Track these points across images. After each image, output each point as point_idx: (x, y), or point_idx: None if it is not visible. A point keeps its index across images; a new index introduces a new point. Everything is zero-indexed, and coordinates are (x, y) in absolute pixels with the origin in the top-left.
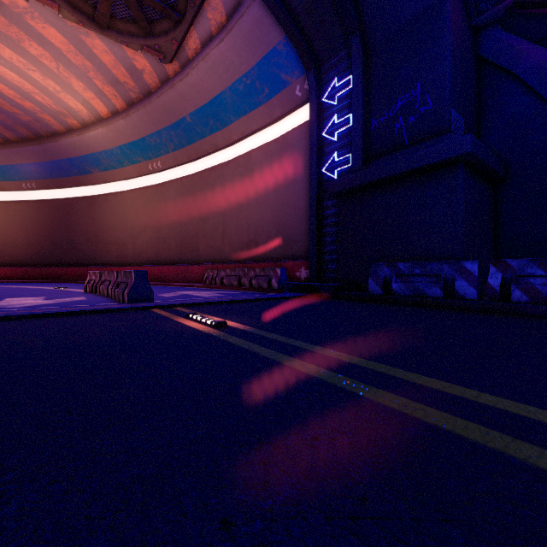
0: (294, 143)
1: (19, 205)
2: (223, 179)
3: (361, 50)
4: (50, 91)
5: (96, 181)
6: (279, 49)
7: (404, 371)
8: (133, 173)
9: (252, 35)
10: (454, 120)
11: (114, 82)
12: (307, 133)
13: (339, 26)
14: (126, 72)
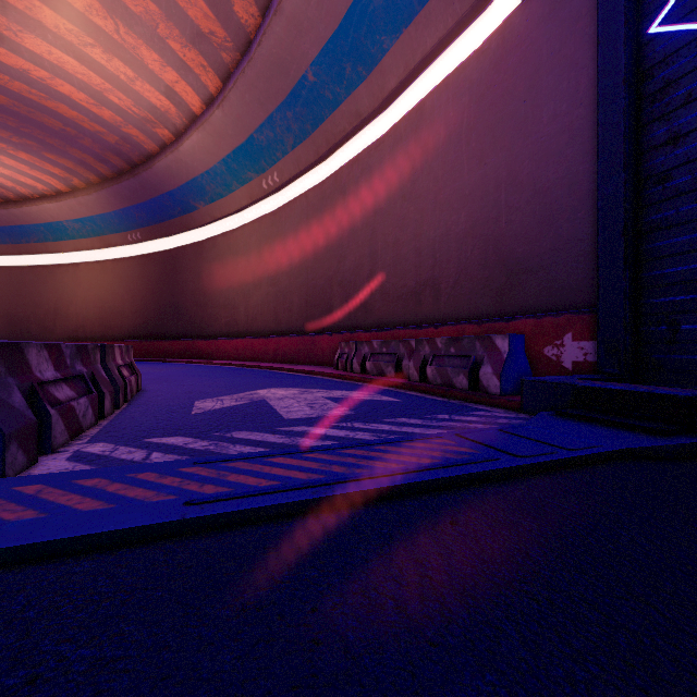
0: (531, 28)
1: (126, 263)
2: (371, 174)
3: None
4: (123, 81)
5: (202, 220)
6: None
7: None
8: (244, 200)
9: None
10: None
11: (196, 37)
12: None
13: None
14: (207, 8)
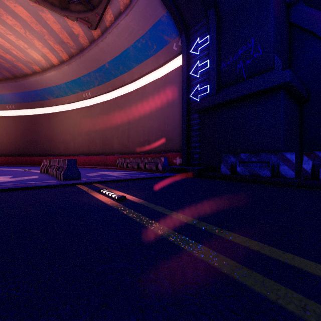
0: (172, 79)
1: (4, 119)
2: (128, 102)
3: (215, 19)
4: (21, 47)
5: (51, 104)
6: (162, 20)
7: (276, 249)
8: (74, 99)
9: (146, 11)
10: (276, 61)
11: (61, 42)
12: (180, 73)
13: (201, 3)
14: (68, 36)
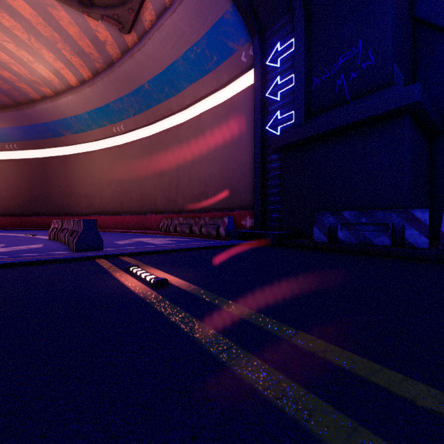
0: (240, 105)
1: (3, 163)
2: (177, 139)
3: (303, 13)
4: (25, 61)
5: (68, 143)
6: (226, 18)
7: None
8: (100, 136)
9: (202, 5)
10: (396, 74)
11: (81, 53)
12: (251, 96)
13: None
14: (90, 43)
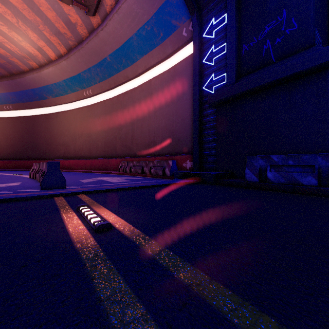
0: (181, 71)
1: (2, 120)
2: (132, 100)
3: None
4: (15, 40)
5: (50, 104)
6: (170, 0)
7: None
8: (74, 98)
9: None
10: (316, 37)
11: (57, 33)
12: (191, 63)
13: None
14: (64, 25)
